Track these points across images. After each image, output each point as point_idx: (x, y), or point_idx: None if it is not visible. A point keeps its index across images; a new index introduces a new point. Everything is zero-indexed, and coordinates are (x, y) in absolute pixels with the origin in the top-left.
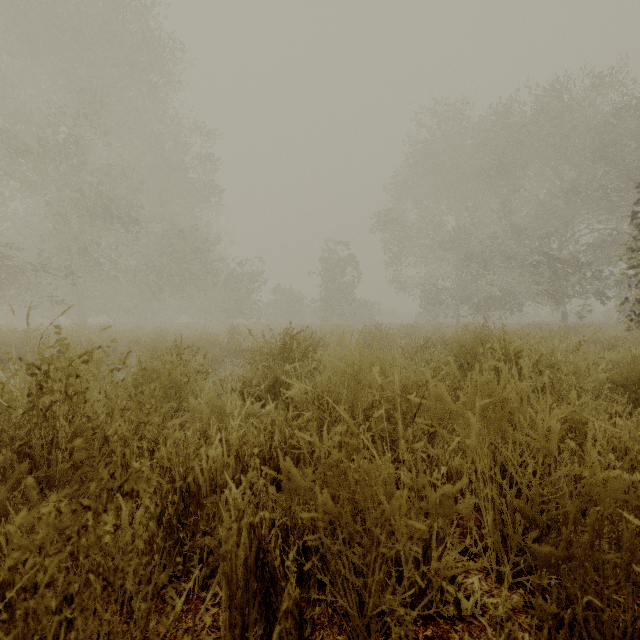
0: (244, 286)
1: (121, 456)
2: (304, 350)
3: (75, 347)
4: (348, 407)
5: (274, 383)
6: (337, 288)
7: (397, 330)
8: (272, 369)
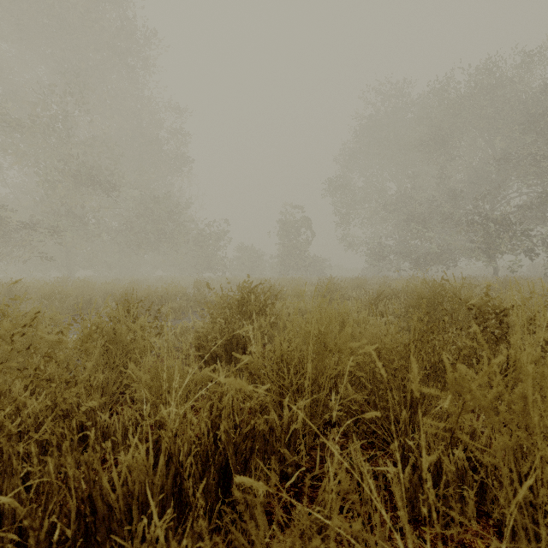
0: (211, 244)
1: (6, 459)
2: (262, 304)
3: (49, 299)
4: (312, 374)
5: (231, 338)
6: (293, 246)
7: (348, 283)
8: (229, 323)
